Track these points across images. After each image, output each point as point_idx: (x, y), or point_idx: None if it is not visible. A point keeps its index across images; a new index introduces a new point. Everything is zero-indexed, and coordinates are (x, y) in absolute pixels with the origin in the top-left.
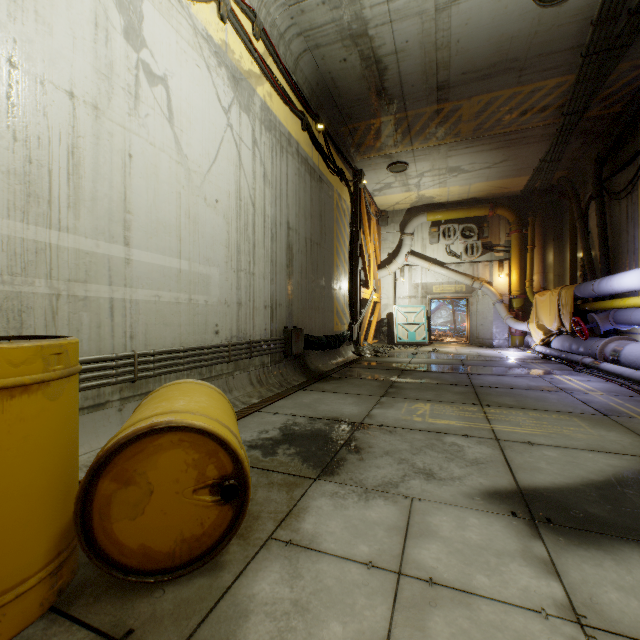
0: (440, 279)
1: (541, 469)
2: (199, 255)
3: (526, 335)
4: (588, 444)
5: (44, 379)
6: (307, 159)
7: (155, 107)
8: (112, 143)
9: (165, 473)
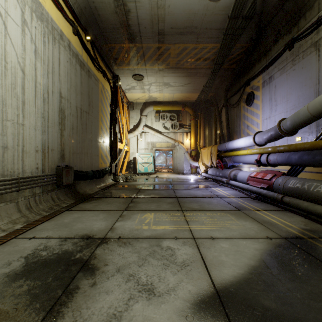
0: (160, 140)
1: (224, 262)
2: None
3: (197, 168)
4: (240, 233)
5: None
6: (78, 55)
7: None
8: None
9: None
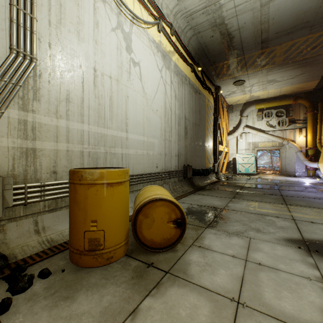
0: (263, 139)
1: (316, 233)
2: (150, 134)
3: (316, 170)
4: None
5: (124, 181)
6: (193, 85)
7: (135, 75)
8: (122, 93)
9: (158, 215)
